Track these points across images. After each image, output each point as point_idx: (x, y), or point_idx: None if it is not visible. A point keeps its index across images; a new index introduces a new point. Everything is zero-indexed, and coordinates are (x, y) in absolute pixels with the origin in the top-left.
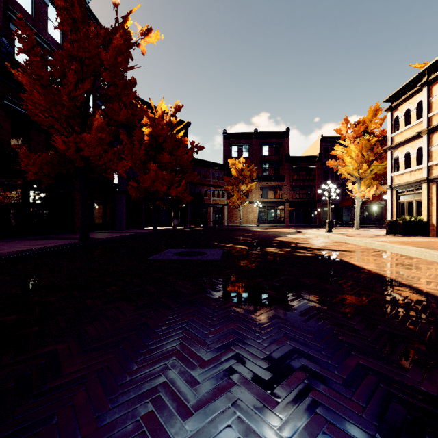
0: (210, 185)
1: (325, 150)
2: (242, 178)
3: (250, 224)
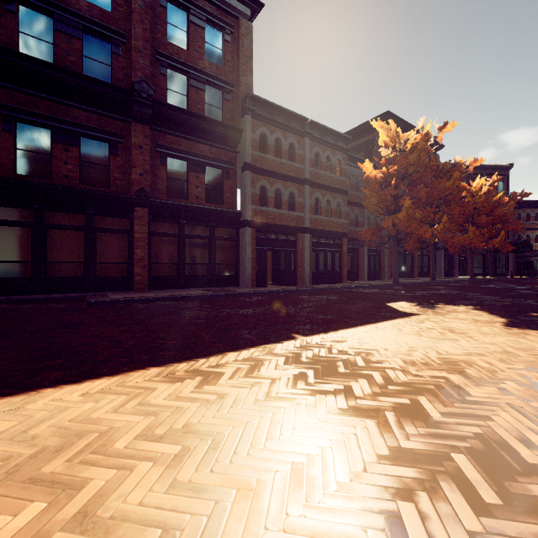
0: None
1: None
2: None
3: None
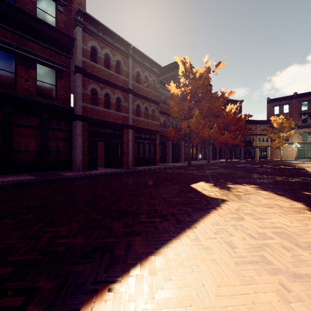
0: (257, 134)
1: None
2: (282, 129)
3: (289, 159)
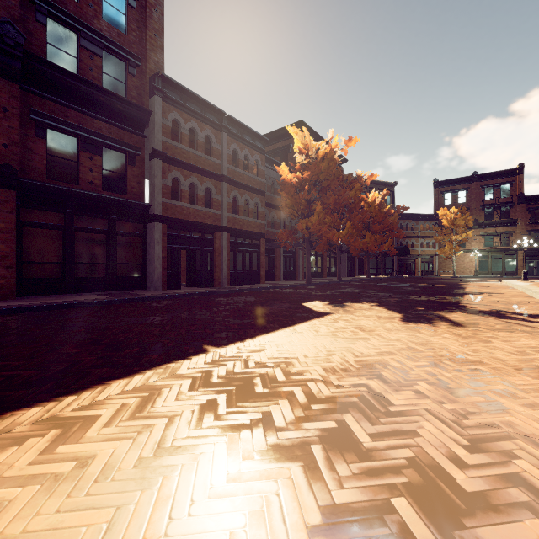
0: (418, 236)
1: None
2: (455, 228)
3: (467, 275)
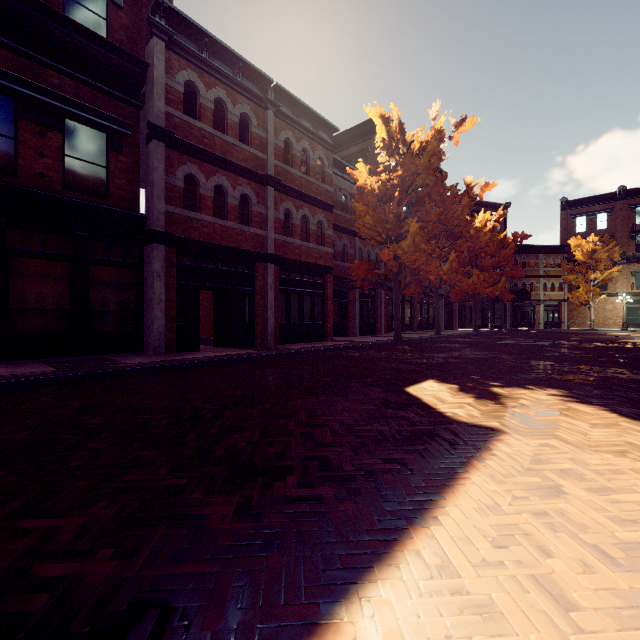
0: (539, 275)
1: None
2: (593, 263)
3: (610, 327)
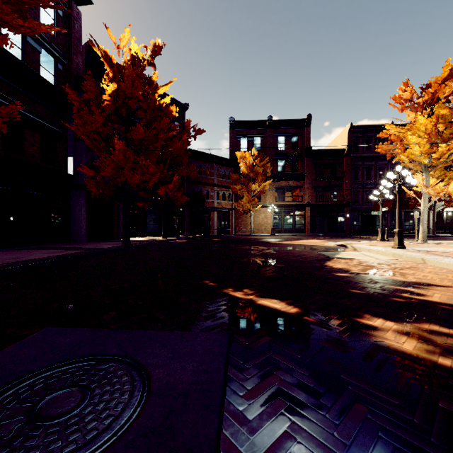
0: (213, 184)
1: (354, 143)
2: (253, 176)
3: (262, 232)
